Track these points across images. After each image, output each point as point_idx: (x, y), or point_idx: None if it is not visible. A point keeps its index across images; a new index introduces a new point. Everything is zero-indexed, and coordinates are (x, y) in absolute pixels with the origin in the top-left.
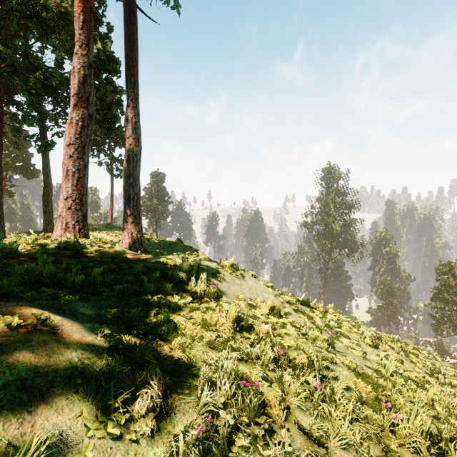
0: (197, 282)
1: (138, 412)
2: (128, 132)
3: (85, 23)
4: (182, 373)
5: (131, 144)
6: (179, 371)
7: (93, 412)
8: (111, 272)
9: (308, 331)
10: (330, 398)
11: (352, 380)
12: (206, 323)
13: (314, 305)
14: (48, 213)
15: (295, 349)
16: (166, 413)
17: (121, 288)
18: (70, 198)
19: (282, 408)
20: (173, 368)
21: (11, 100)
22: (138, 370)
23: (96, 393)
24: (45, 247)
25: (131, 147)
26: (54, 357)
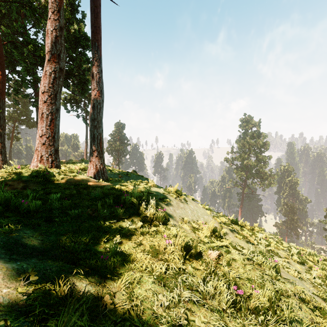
0: (147, 206)
1: None
2: (93, 85)
3: None
4: None
5: (95, 95)
6: None
7: None
8: (71, 197)
9: (252, 256)
10: None
11: (314, 320)
12: (155, 252)
13: (241, 224)
14: None
15: (246, 279)
16: None
17: (76, 213)
18: (44, 136)
19: None
20: None
21: (13, 69)
22: None
23: None
24: (19, 175)
25: (95, 97)
26: None
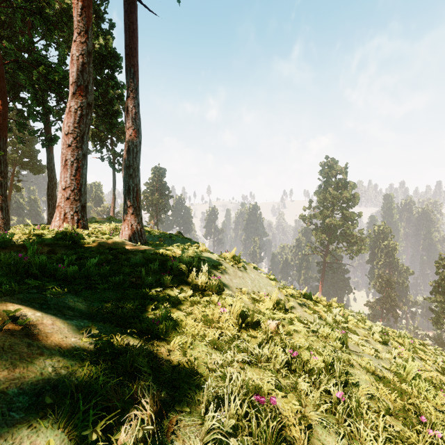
0: (198, 274)
1: (123, 443)
2: (128, 123)
3: (83, 9)
4: (181, 383)
5: (130, 135)
6: (178, 380)
7: (63, 444)
8: (107, 263)
9: (318, 328)
10: (356, 412)
11: (373, 385)
12: (208, 319)
13: (316, 299)
14: (52, 207)
15: (307, 349)
16: (161, 440)
17: (117, 280)
18: (68, 188)
19: (303, 428)
20: (170, 376)
21: (16, 96)
22: (128, 380)
23: (71, 416)
24: (41, 237)
25: (130, 138)
26: (21, 367)
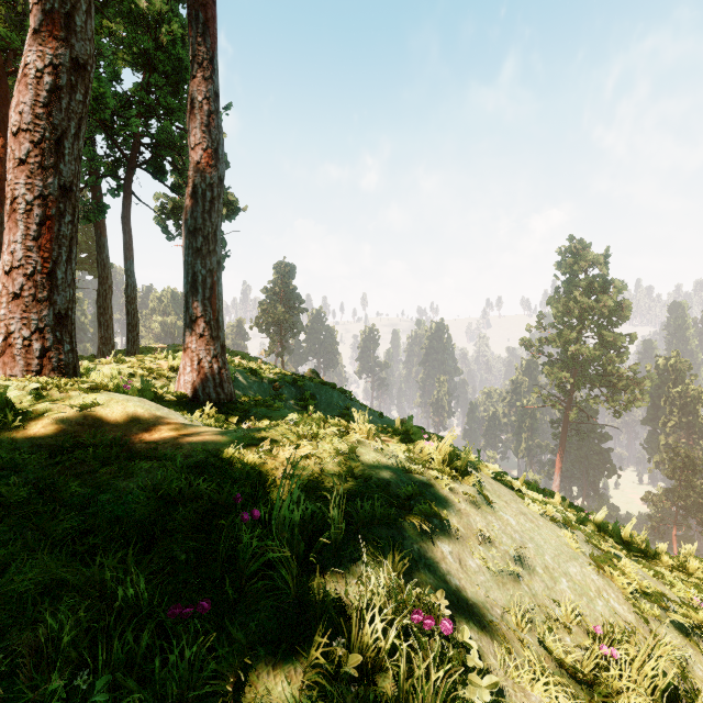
0: (345, 573)
1: None
2: (192, 135)
3: None
4: None
5: (198, 162)
6: None
7: None
8: None
9: None
10: None
11: None
12: None
13: (628, 538)
14: (105, 327)
15: None
16: None
17: None
18: (19, 271)
19: None
20: None
21: None
22: None
23: None
24: None
25: (198, 168)
26: None
